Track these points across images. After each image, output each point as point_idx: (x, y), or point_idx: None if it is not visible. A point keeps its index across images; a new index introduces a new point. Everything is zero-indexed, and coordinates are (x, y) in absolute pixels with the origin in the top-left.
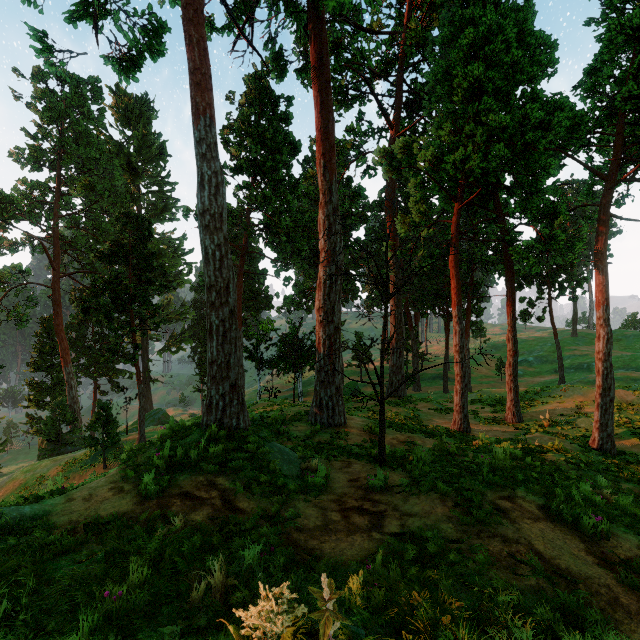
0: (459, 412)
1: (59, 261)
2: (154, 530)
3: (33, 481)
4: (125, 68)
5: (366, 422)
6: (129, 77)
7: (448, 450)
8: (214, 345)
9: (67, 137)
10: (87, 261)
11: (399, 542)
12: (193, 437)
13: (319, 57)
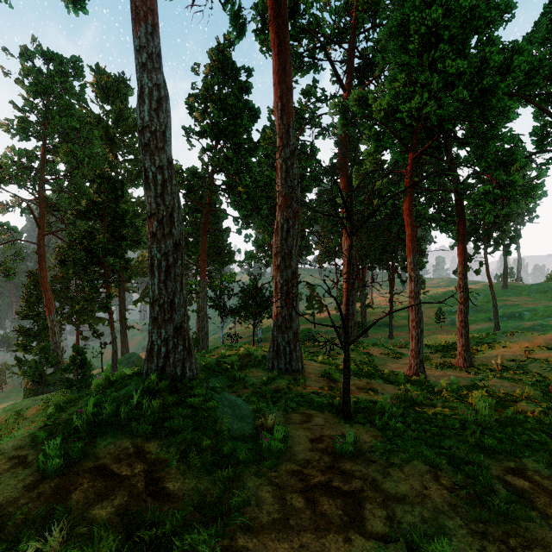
0: (415, 357)
1: (44, 220)
2: (18, 549)
3: (13, 419)
4: None
5: (323, 367)
6: (78, 8)
7: (414, 399)
8: (155, 282)
9: (51, 109)
10: (69, 221)
11: None
12: (130, 388)
13: None
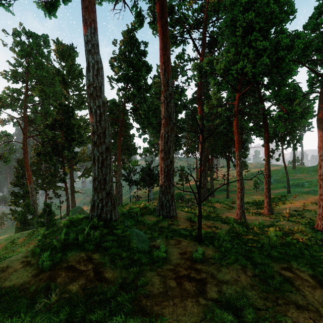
0: (239, 209)
1: (26, 130)
2: (35, 303)
3: (10, 245)
4: (48, 9)
5: (188, 215)
6: (51, 14)
7: (238, 232)
8: (96, 168)
9: (31, 65)
10: (41, 130)
11: (219, 308)
12: (82, 226)
13: (161, 7)
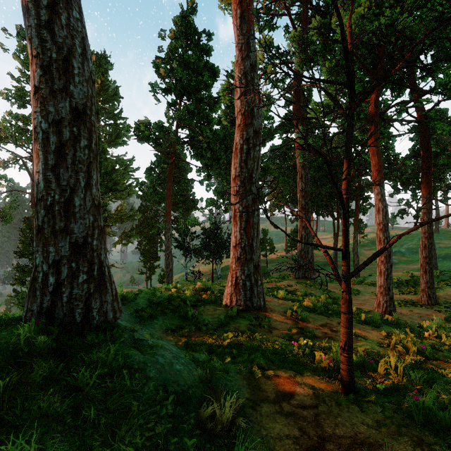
0: (384, 294)
1: None
2: None
3: None
4: None
5: (286, 304)
6: None
7: (422, 351)
8: (40, 169)
9: None
10: None
11: None
12: None
13: None
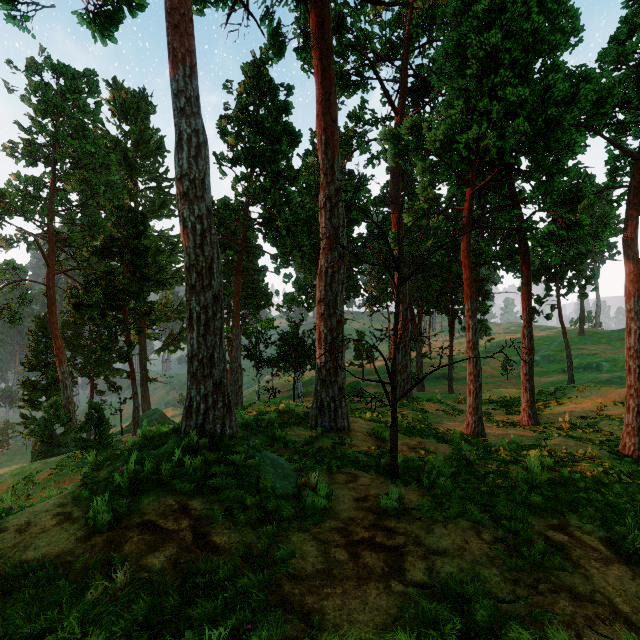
0: (473, 414)
1: (54, 258)
2: (86, 588)
3: (21, 485)
4: (100, 25)
5: (371, 425)
6: (105, 37)
7: (468, 459)
8: (194, 336)
9: (62, 131)
10: (83, 258)
11: (429, 598)
12: (168, 447)
13: (320, 21)
